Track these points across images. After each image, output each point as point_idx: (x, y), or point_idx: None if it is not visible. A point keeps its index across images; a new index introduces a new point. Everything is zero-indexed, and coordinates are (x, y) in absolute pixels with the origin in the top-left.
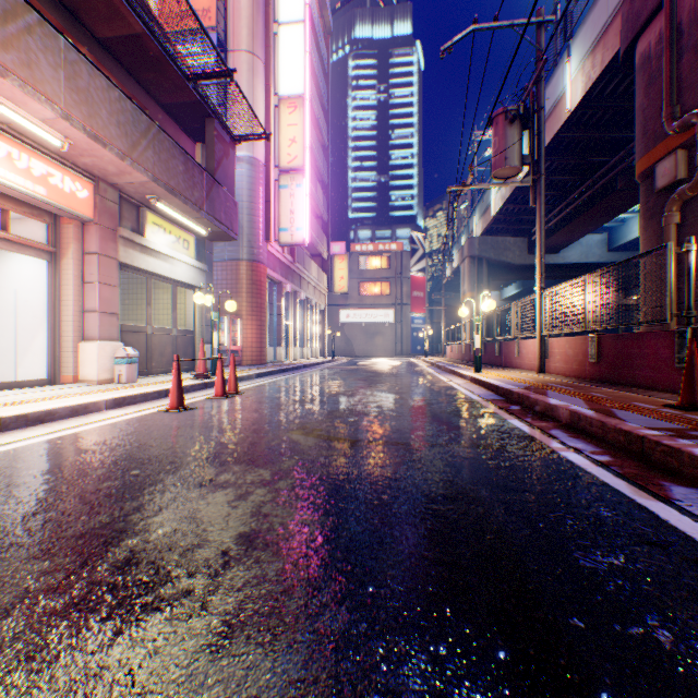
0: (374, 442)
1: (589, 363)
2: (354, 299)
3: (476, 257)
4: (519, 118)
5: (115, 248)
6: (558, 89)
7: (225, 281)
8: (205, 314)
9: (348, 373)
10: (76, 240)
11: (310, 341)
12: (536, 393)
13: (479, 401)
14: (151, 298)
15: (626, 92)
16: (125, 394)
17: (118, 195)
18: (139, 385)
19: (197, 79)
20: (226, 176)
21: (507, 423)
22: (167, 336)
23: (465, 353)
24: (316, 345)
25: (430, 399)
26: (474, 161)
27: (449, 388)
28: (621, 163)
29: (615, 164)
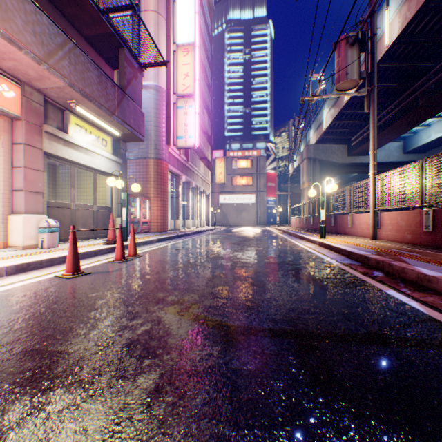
0: (258, 330)
1: (423, 232)
2: (229, 188)
3: (311, 159)
4: (358, 42)
5: (40, 140)
6: (378, 32)
7: (138, 173)
8: (120, 195)
9: (225, 238)
10: (6, 132)
11: (199, 216)
12: (394, 260)
13: (339, 266)
14: (74, 181)
15: (432, 29)
16: (31, 260)
17: (43, 99)
18: (54, 250)
19: (109, 11)
20: (135, 92)
21: (389, 296)
22: (89, 211)
23: (305, 224)
24: (203, 218)
25: (295, 263)
26: (310, 95)
27: (306, 252)
28: (421, 86)
29: (417, 88)
